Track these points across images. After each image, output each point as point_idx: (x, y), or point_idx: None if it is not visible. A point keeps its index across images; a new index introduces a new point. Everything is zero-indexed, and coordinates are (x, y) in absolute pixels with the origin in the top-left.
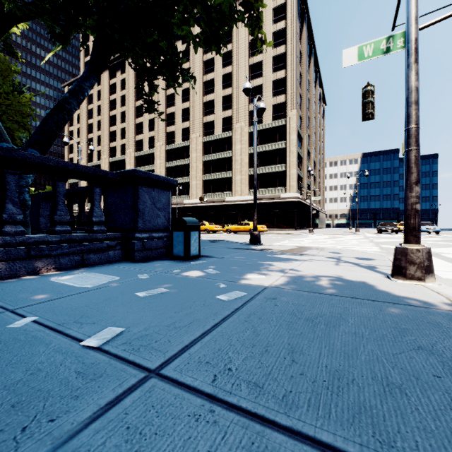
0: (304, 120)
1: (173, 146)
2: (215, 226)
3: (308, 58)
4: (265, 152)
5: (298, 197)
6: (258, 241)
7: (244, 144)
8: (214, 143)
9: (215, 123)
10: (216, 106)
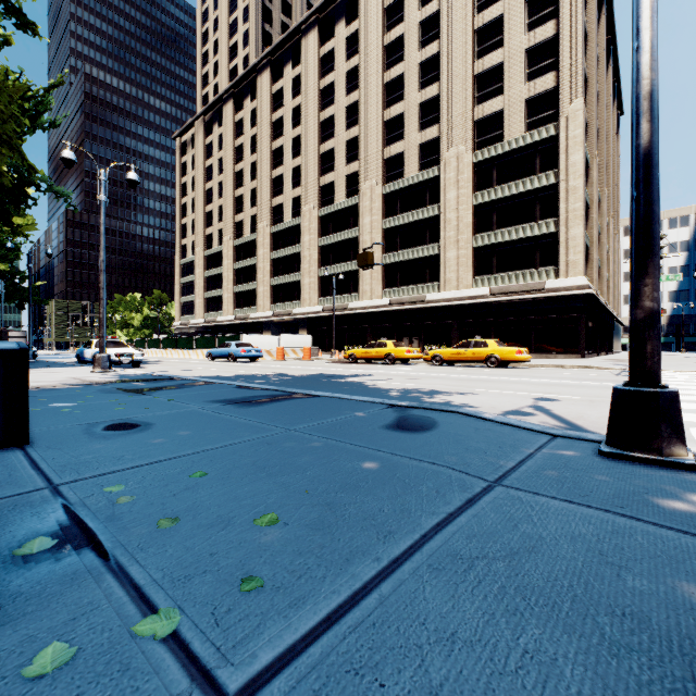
0: (594, 128)
1: (331, 209)
2: (407, 349)
3: (597, 10)
4: (508, 199)
5: (588, 286)
6: (681, 441)
7: (464, 187)
8: (403, 193)
9: (406, 156)
10: (408, 125)
